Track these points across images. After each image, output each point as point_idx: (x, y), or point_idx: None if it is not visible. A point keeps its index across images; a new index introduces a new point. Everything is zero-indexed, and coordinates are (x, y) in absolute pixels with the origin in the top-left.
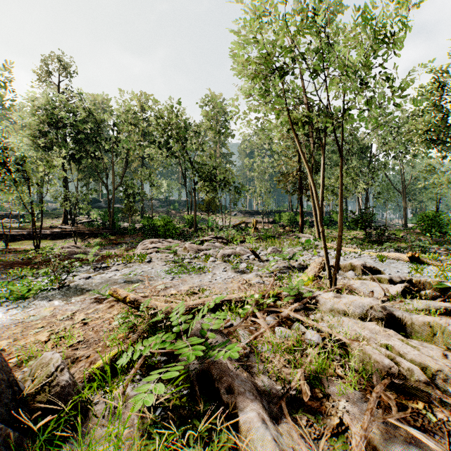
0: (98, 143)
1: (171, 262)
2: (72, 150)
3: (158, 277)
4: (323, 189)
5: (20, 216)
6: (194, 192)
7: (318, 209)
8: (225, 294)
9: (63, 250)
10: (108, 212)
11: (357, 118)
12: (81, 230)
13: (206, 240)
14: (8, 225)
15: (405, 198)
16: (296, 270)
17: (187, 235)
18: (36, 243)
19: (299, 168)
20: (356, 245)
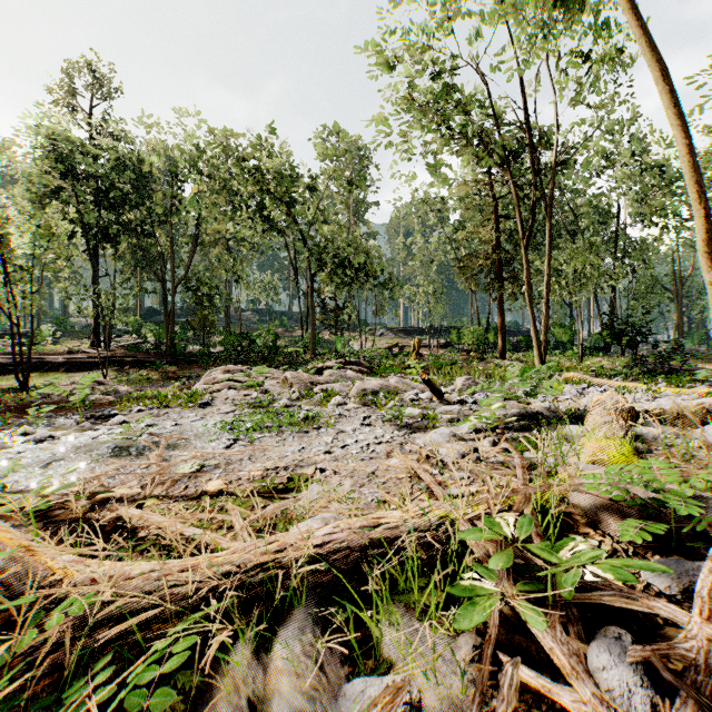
0: (149, 209)
1: (248, 406)
2: (104, 220)
3: (200, 439)
4: (549, 274)
5: (28, 336)
6: (311, 291)
7: (702, 204)
8: (369, 496)
9: (70, 387)
10: (165, 325)
11: (596, 161)
12: (118, 355)
13: (329, 368)
14: (0, 349)
15: (680, 301)
16: (547, 424)
17: (297, 363)
18: (24, 375)
19: (498, 242)
20: (622, 377)
